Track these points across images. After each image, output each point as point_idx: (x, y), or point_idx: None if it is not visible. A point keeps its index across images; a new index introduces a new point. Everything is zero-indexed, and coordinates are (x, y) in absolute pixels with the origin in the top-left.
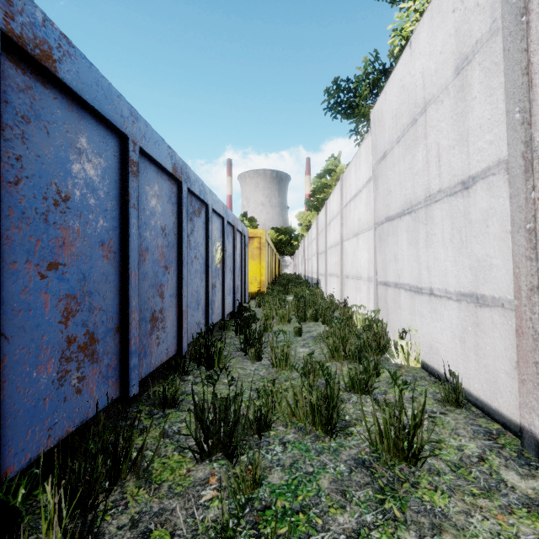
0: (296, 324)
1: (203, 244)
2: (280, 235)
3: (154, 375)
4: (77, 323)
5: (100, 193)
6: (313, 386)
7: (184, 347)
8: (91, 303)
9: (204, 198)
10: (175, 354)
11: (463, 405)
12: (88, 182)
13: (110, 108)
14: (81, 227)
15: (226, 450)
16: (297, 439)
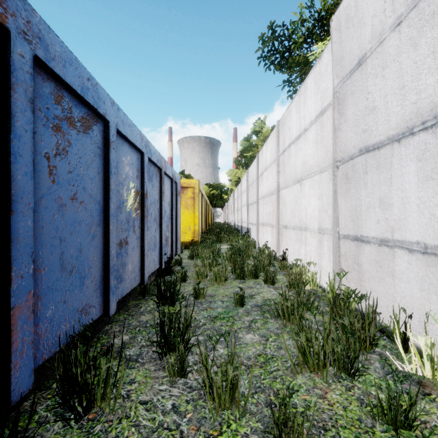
0: (233, 283)
1: (97, 180)
2: (212, 190)
3: None
4: None
5: None
6: None
7: (16, 385)
8: None
9: (95, 104)
10: None
11: None
12: None
13: None
14: None
15: None
16: None
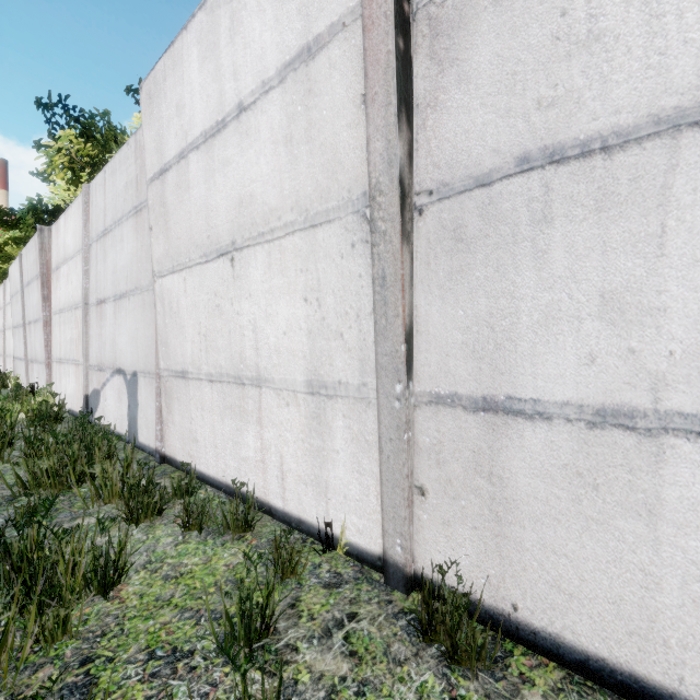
0: None
1: None
2: None
3: None
4: None
5: None
6: None
7: None
8: None
9: None
10: None
11: None
12: None
13: None
14: None
15: None
16: None
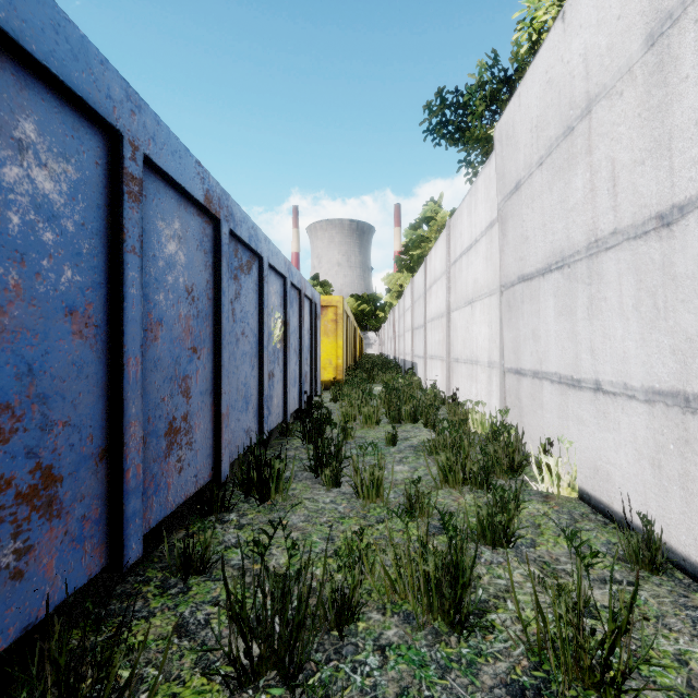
0: (387, 427)
1: (255, 315)
2: (361, 304)
3: (176, 514)
4: (15, 453)
5: (66, 223)
6: (427, 542)
7: (223, 469)
8: (46, 415)
9: (256, 247)
10: (210, 480)
11: (664, 570)
12: (40, 202)
13: (85, 78)
14: (23, 281)
15: (283, 668)
16: (404, 638)
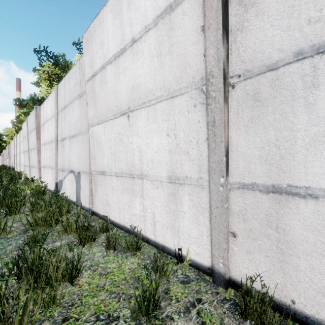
0: None
1: None
2: None
3: None
4: None
5: None
6: None
7: None
8: None
9: None
10: None
11: None
12: None
13: None
14: None
15: None
16: None
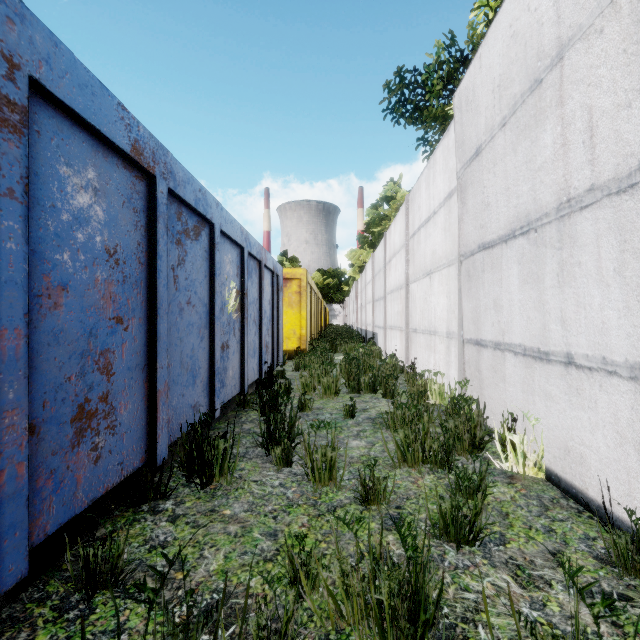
0: (346, 397)
1: (204, 283)
2: (327, 278)
3: (100, 506)
4: None
5: None
6: (380, 554)
7: (159, 452)
8: None
9: (204, 212)
10: (144, 464)
11: None
12: None
13: None
14: None
15: None
16: None
